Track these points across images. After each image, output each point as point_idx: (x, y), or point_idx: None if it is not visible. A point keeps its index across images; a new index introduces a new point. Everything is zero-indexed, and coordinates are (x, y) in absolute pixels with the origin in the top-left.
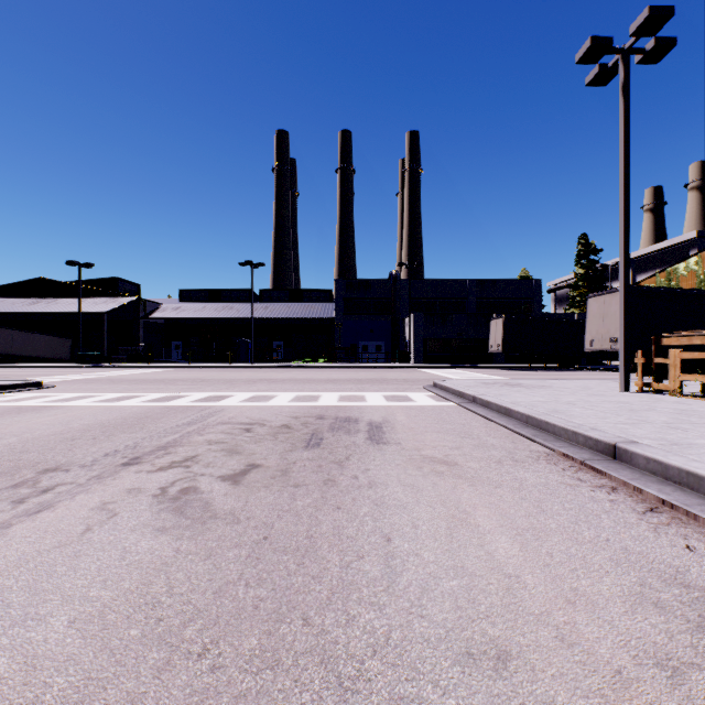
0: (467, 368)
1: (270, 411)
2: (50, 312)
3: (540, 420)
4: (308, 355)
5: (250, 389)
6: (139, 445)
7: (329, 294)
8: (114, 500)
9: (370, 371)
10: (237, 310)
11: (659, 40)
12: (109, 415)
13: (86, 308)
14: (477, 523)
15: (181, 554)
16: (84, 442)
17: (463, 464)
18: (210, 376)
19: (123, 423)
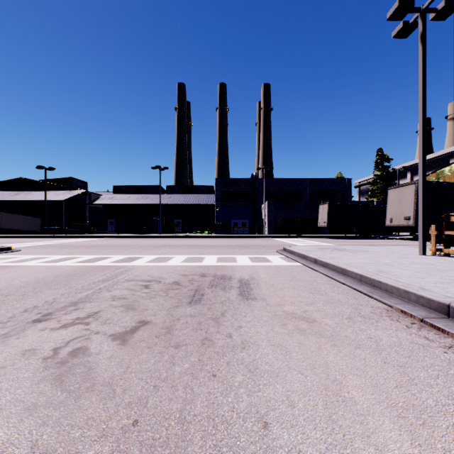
0: (303, 237)
1: (166, 270)
2: (26, 200)
3: (373, 279)
4: (198, 228)
5: (155, 252)
6: (56, 301)
7: (212, 188)
8: (4, 365)
9: (239, 239)
10: (151, 199)
11: (448, 1)
12: (46, 273)
13: (50, 198)
14: (353, 399)
15: (35, 452)
16: (14, 298)
17: (320, 320)
18: (131, 243)
19: (53, 280)
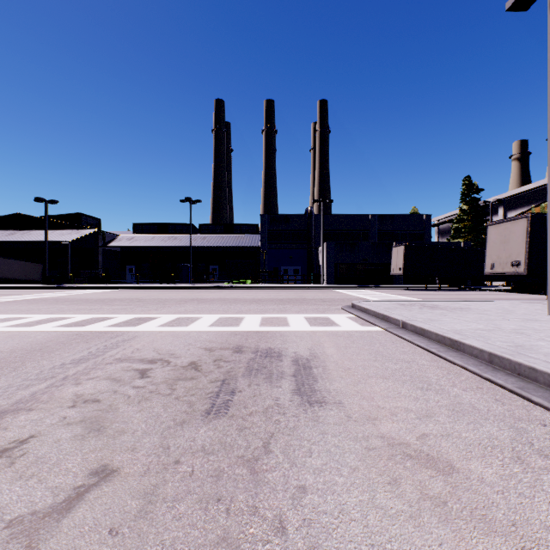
0: (372, 288)
1: (184, 339)
2: (22, 241)
3: (518, 363)
4: (239, 277)
5: (177, 310)
6: None
7: (256, 227)
8: None
9: (290, 291)
10: (180, 240)
11: None
12: (0, 346)
13: (53, 238)
14: None
15: None
16: None
17: (464, 467)
18: (150, 295)
19: (1, 360)
